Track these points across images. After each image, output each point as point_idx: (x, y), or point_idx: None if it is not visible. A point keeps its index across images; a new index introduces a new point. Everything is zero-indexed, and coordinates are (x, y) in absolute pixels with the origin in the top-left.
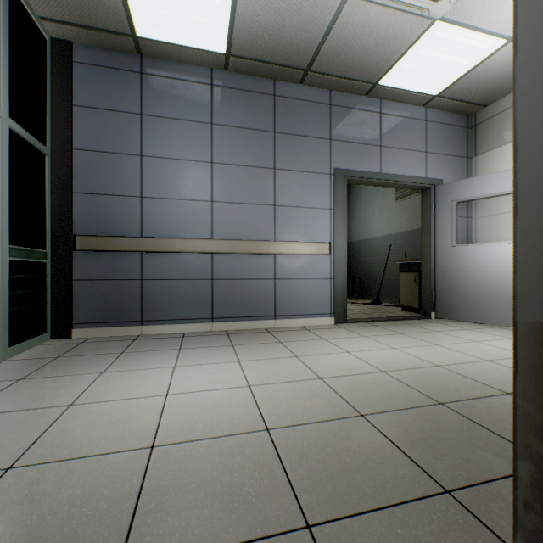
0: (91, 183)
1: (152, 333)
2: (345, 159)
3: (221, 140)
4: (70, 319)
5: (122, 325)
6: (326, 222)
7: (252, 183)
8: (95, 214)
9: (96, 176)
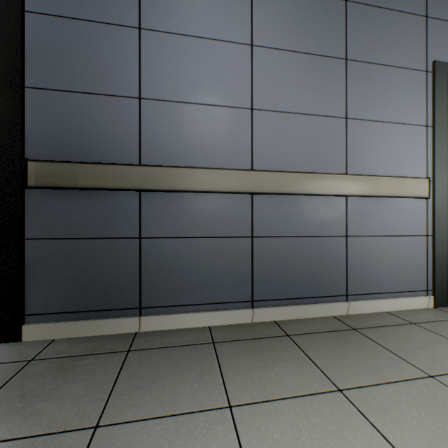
0: (55, 72)
1: (156, 329)
2: (447, 48)
3: (266, 9)
4: (19, 308)
5: (107, 315)
6: (420, 147)
7: (312, 81)
8: (62, 125)
9: (63, 59)
